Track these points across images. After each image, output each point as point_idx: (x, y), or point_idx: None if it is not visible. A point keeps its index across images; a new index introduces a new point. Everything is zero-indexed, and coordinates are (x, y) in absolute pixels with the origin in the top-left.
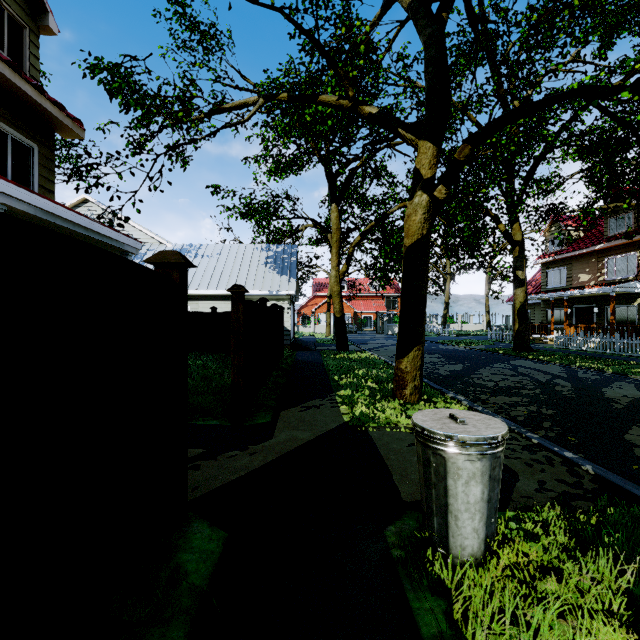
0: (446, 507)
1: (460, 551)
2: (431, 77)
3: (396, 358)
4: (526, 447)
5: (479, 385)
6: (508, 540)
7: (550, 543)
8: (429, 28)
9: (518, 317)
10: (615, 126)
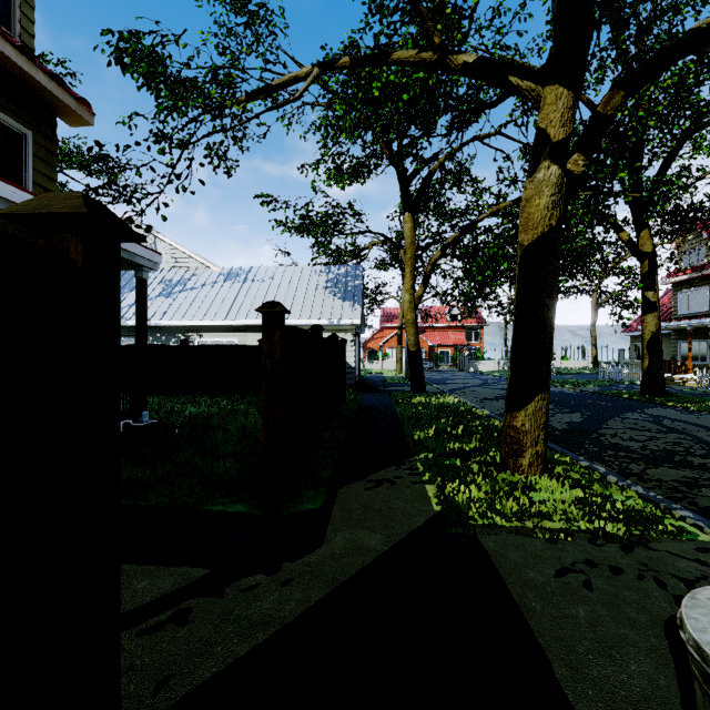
0: None
1: None
2: None
3: (507, 410)
4: None
5: (619, 447)
6: None
7: None
8: None
9: (648, 351)
10: None
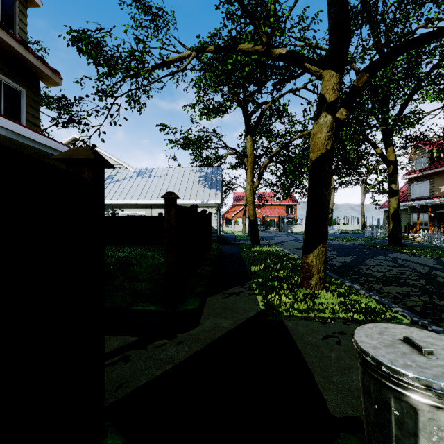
0: None
1: None
2: (334, 16)
3: (303, 253)
4: None
5: (369, 275)
6: None
7: None
8: None
9: (392, 220)
10: None
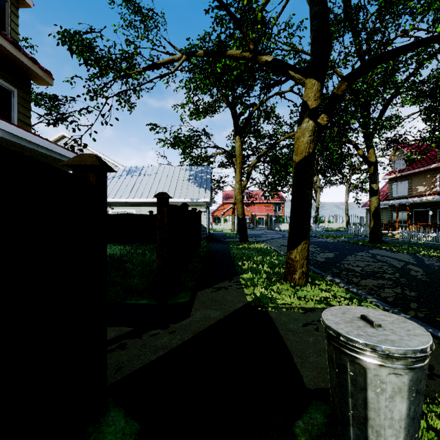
0: (365, 420)
1: None
2: (316, 28)
3: (287, 250)
4: None
5: (350, 270)
6: None
7: None
8: None
9: (373, 218)
10: None
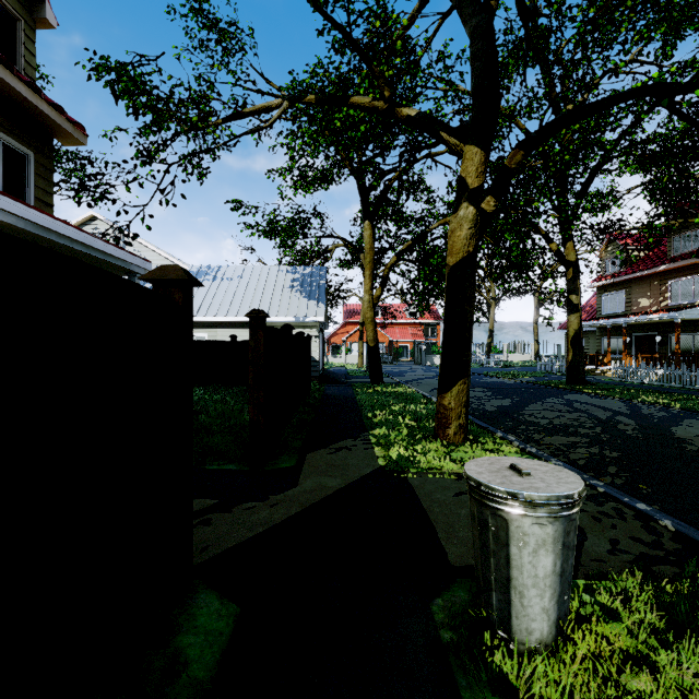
0: (508, 581)
1: (526, 636)
2: (478, 73)
3: (438, 393)
4: (591, 497)
5: (531, 423)
6: (582, 618)
7: (633, 622)
8: (476, 17)
9: (572, 346)
10: (681, 133)
